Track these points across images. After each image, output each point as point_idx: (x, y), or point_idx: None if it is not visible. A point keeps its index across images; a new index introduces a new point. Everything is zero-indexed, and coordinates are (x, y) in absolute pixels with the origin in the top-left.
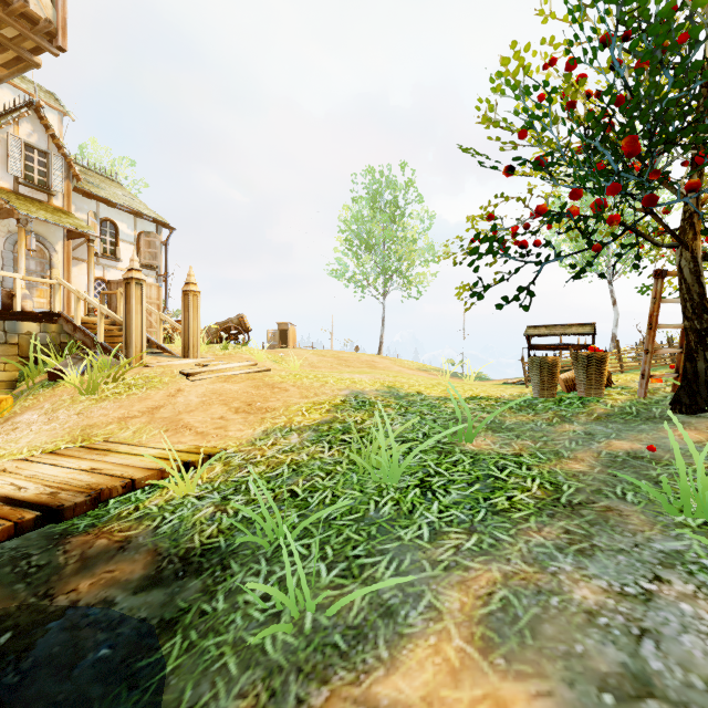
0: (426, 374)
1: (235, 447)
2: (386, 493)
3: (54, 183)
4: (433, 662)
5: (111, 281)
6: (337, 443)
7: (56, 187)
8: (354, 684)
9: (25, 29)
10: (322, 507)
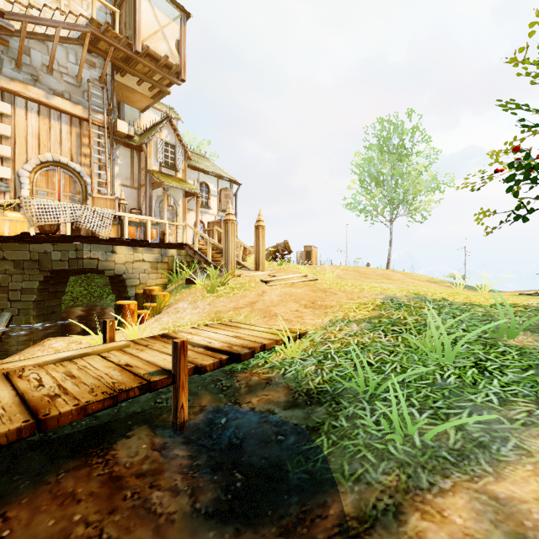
0: (436, 285)
1: (313, 330)
2: (447, 369)
3: (178, 163)
4: (535, 480)
5: (209, 222)
6: (390, 332)
7: (179, 166)
8: (471, 481)
9: (165, 73)
10: (395, 373)
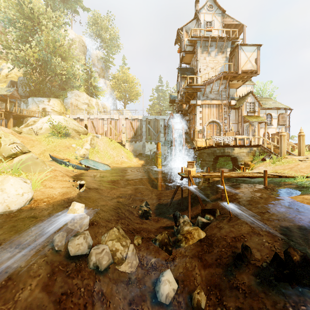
0: None
1: None
2: None
3: (255, 109)
4: None
5: (271, 134)
6: None
7: (256, 110)
8: None
9: (250, 75)
10: None
